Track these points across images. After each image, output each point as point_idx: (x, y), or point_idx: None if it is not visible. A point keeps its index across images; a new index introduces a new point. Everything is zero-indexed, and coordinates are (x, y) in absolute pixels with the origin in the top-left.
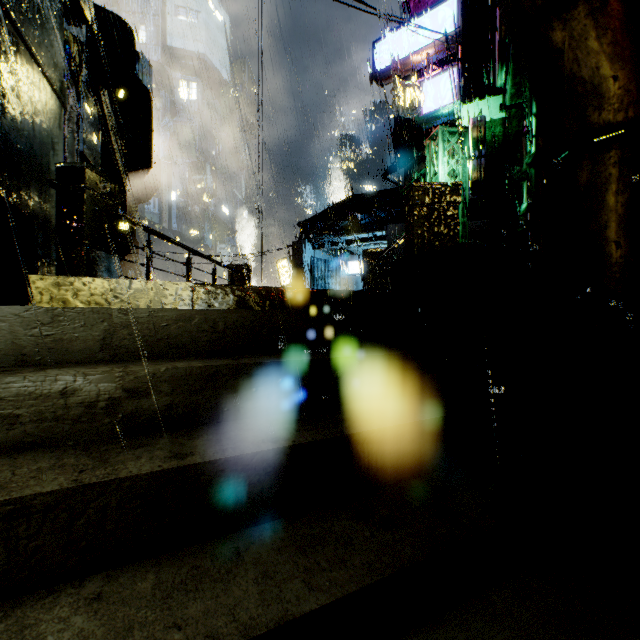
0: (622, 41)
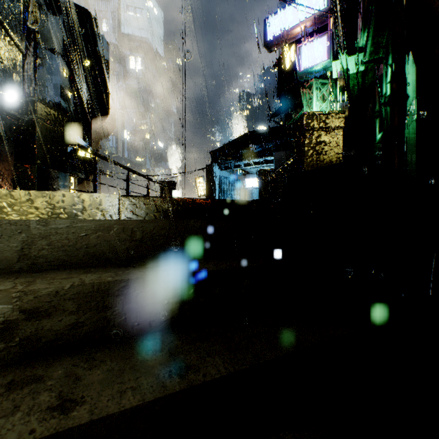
0: None
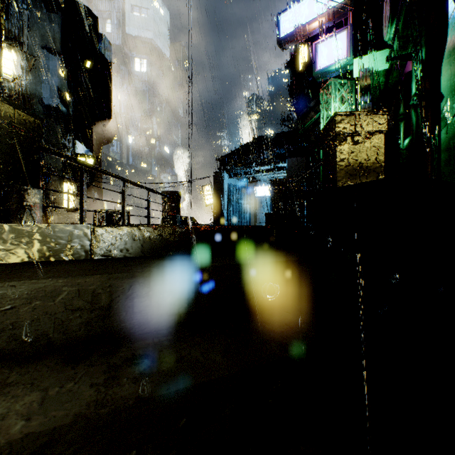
0: None
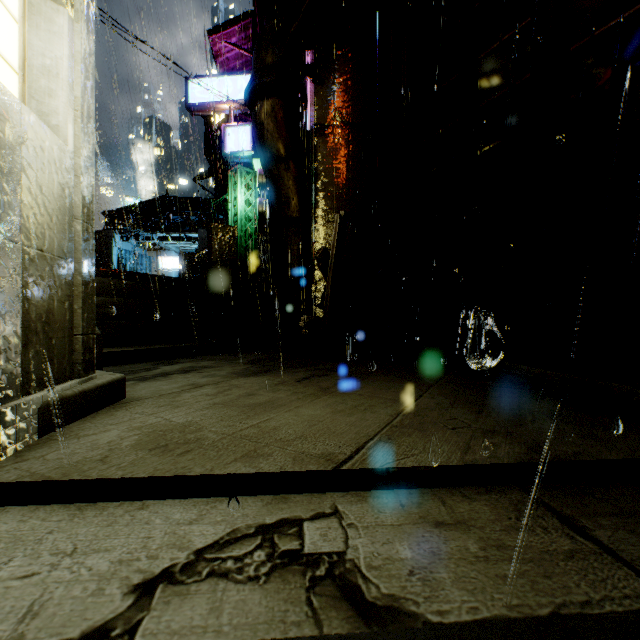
0: (295, 186)
